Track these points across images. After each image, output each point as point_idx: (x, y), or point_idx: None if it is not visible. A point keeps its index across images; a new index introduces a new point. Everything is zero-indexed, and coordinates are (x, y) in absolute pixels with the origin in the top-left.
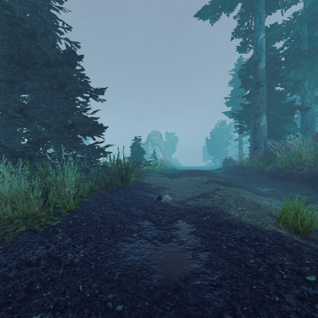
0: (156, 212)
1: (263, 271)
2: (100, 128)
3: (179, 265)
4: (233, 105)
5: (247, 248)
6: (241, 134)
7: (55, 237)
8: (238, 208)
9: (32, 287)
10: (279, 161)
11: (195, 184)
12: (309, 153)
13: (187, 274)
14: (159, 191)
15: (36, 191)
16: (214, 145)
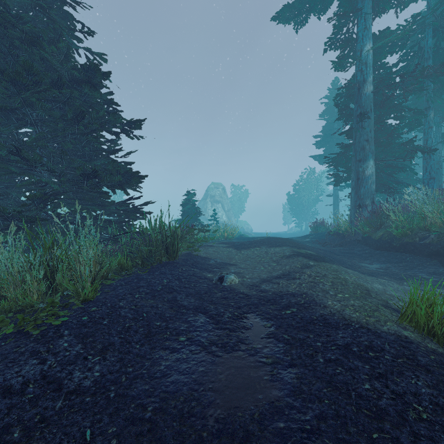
0: (215, 302)
1: (387, 404)
2: (135, 177)
3: (250, 392)
4: (326, 146)
5: (357, 362)
6: (336, 188)
7: (58, 344)
8: (338, 296)
9: (7, 436)
10: (393, 225)
11: (272, 258)
12: (438, 214)
13: (263, 408)
14: (220, 269)
15: (35, 271)
16: (299, 202)
